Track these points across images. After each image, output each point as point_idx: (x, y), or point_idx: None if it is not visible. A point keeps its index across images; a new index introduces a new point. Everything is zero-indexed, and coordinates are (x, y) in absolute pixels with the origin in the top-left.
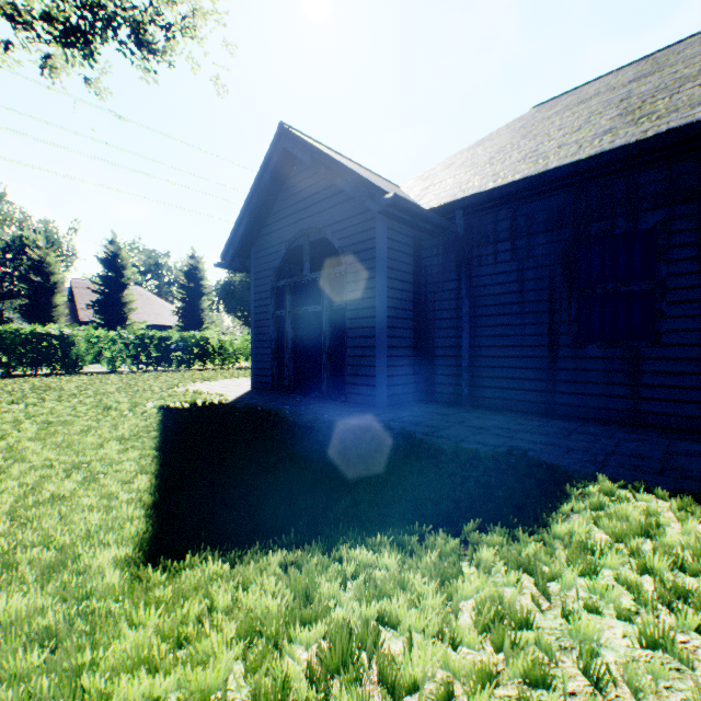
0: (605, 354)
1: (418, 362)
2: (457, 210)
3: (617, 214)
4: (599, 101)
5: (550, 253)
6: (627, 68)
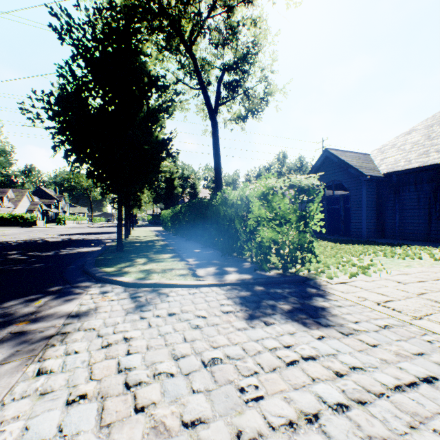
0: None
1: (378, 224)
2: (393, 175)
3: None
4: None
5: (428, 190)
6: None
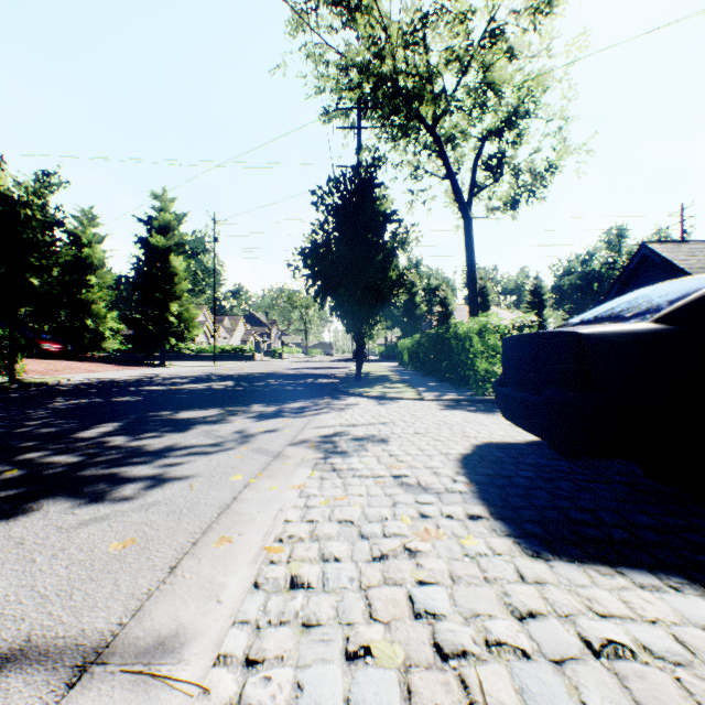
0: None
1: None
2: None
3: None
4: None
5: None
6: None
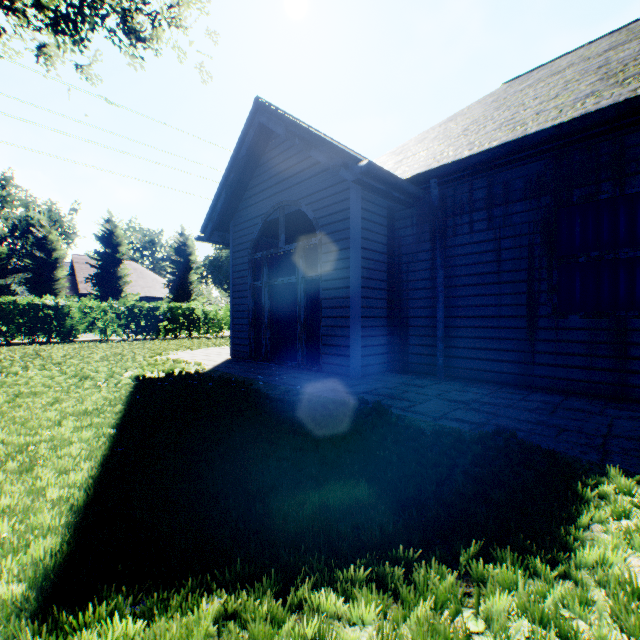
0: (589, 325)
1: (392, 332)
2: (432, 180)
3: (602, 178)
4: (574, 70)
5: (529, 221)
6: (599, 41)
